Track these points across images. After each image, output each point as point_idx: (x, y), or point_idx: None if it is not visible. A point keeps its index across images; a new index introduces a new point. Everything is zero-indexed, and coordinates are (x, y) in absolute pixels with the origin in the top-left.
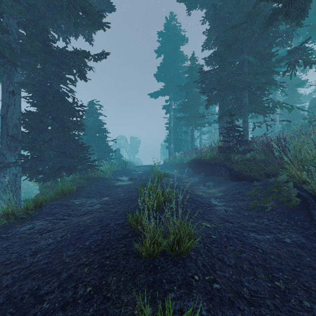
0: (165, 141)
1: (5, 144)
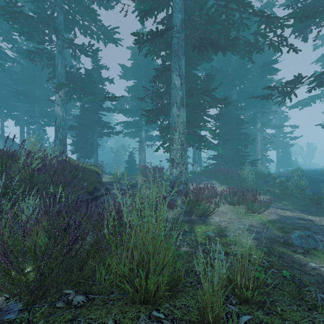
0: None
1: (277, 162)
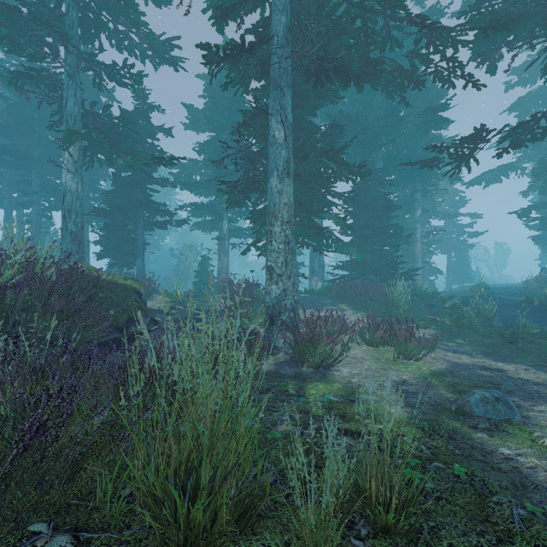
0: (538, 259)
1: (449, 273)
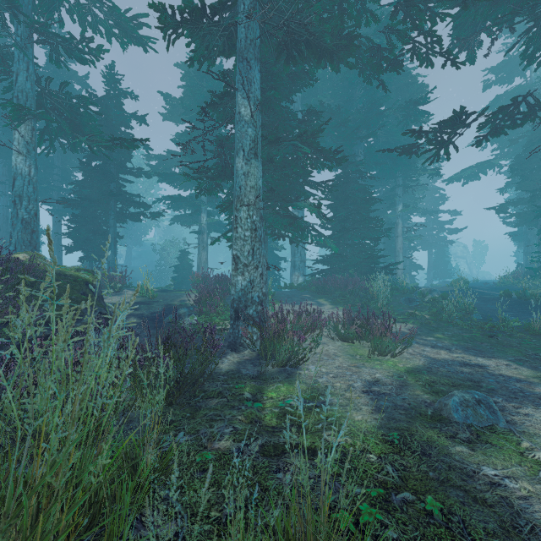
0: (514, 255)
1: (429, 269)
